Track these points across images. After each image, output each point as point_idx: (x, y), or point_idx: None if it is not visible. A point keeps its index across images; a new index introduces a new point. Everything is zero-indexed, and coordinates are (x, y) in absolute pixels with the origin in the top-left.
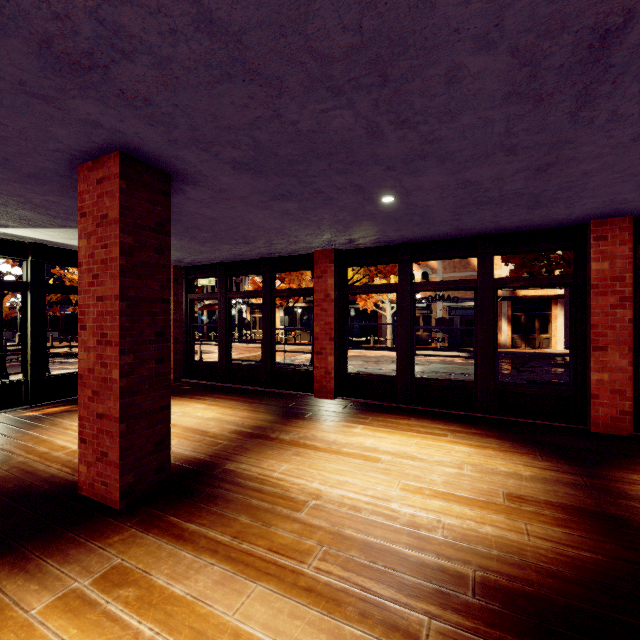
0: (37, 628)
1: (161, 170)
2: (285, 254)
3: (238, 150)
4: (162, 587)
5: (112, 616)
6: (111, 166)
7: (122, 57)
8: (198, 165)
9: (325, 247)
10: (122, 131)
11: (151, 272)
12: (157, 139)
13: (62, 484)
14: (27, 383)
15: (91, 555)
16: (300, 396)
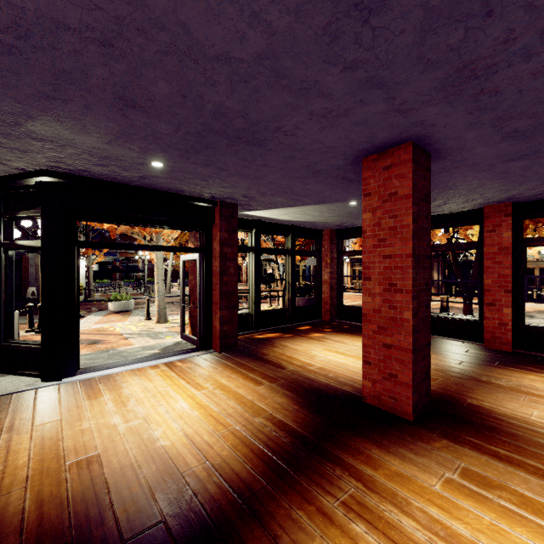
0: (455, 502)
1: (426, 151)
2: (445, 212)
3: (532, 119)
4: (536, 500)
5: (514, 512)
6: (401, 154)
7: (522, 60)
8: (468, 141)
9: (501, 201)
10: (435, 124)
11: (423, 234)
12: (459, 125)
13: (341, 391)
14: (252, 315)
15: (432, 453)
16: (466, 344)
